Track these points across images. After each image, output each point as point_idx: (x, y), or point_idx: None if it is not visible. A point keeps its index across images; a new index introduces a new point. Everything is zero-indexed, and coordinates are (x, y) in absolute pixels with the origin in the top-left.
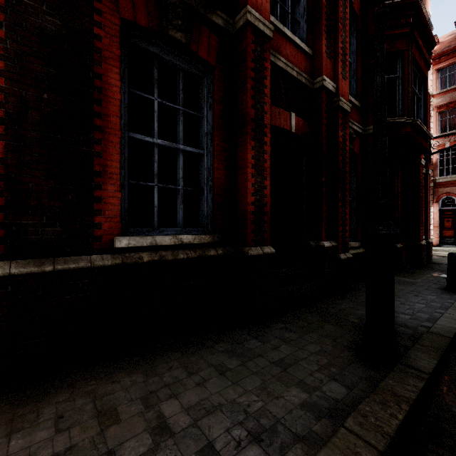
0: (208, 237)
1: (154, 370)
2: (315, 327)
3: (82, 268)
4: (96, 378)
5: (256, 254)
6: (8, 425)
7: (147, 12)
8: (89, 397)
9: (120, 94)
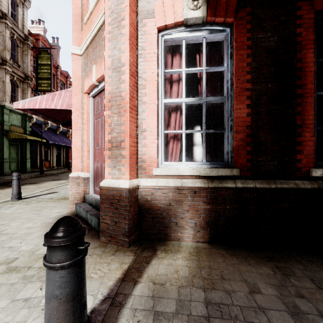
0: None
1: None
2: None
3: (291, 188)
4: (315, 264)
5: None
6: (278, 269)
7: None
8: (322, 275)
9: (314, 66)
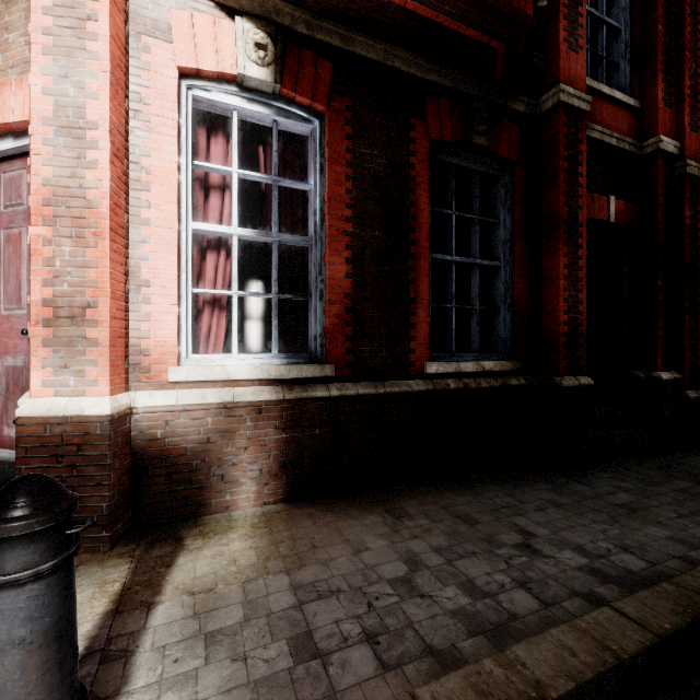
0: (509, 364)
1: (480, 495)
2: (659, 481)
3: (403, 392)
4: (429, 494)
5: (571, 385)
6: (388, 512)
7: (451, 125)
8: (437, 506)
9: (429, 217)
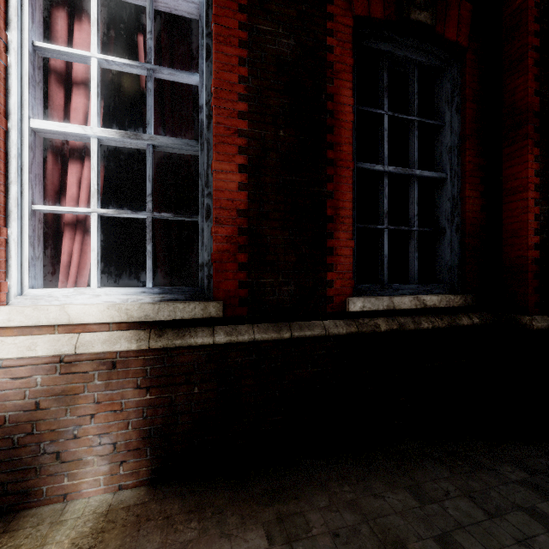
0: (458, 298)
1: (422, 490)
2: None
3: (317, 336)
4: (348, 482)
5: (546, 327)
6: (280, 525)
7: None
8: (356, 513)
9: (353, 114)
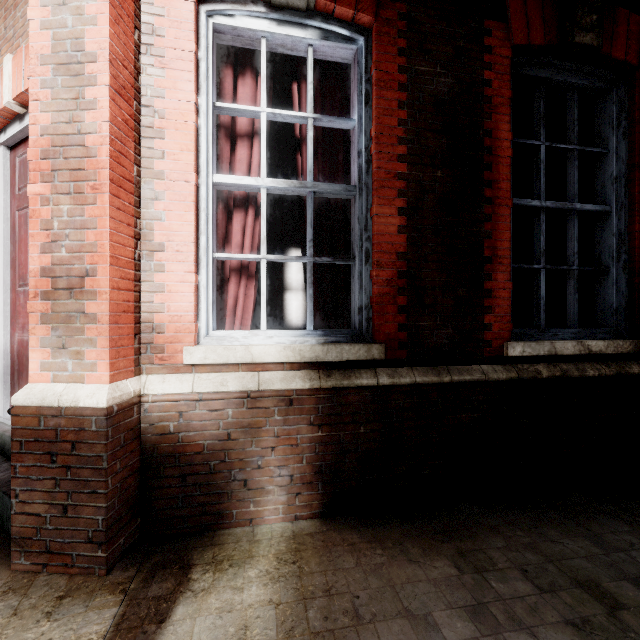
0: (627, 344)
1: (603, 540)
2: None
3: (476, 381)
4: (519, 528)
5: None
6: (463, 558)
7: (542, 23)
8: (537, 554)
9: (511, 149)
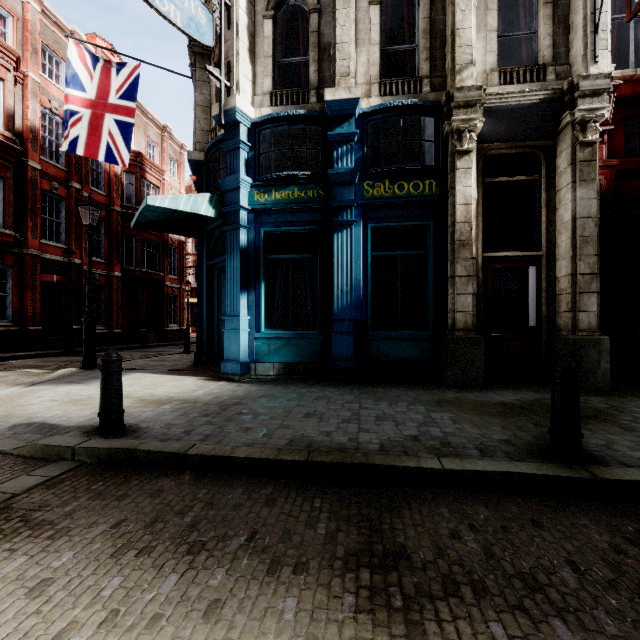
0: (11, 323)
1: None
2: (57, 350)
3: None
4: None
5: (33, 329)
6: None
7: None
8: None
9: None
